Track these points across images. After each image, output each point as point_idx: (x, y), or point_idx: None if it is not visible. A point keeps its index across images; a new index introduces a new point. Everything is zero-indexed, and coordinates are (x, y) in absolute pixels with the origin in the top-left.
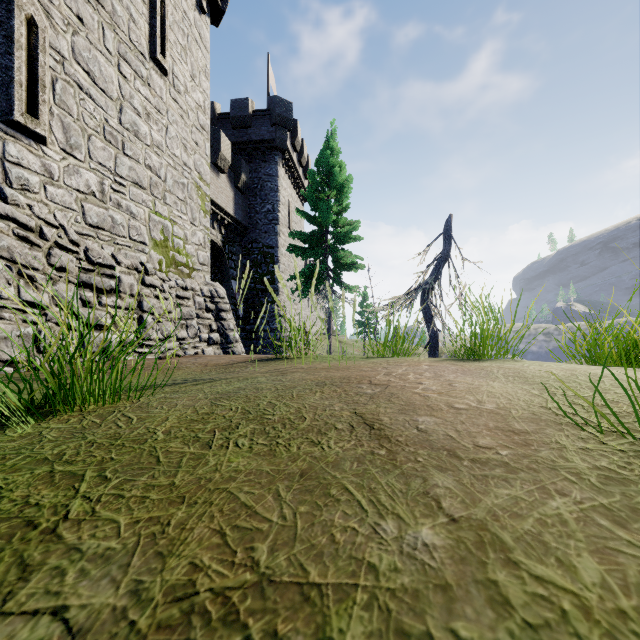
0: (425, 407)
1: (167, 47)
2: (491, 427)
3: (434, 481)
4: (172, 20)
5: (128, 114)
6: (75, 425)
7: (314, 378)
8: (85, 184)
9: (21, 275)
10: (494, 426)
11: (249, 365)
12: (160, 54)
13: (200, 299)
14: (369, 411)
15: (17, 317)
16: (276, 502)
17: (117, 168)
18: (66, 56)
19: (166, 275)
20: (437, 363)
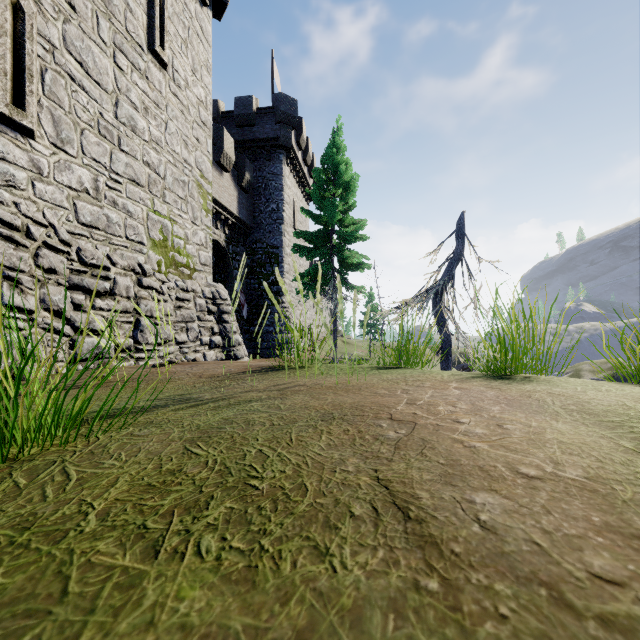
0: (477, 471)
1: (166, 39)
2: (598, 524)
3: None
4: (172, 11)
5: (124, 108)
6: None
7: (319, 405)
8: (77, 181)
9: (5, 277)
10: (602, 522)
11: (247, 377)
12: (159, 46)
13: (201, 301)
14: (397, 476)
15: None
16: None
17: (113, 164)
18: (56, 45)
19: (165, 276)
20: (467, 384)
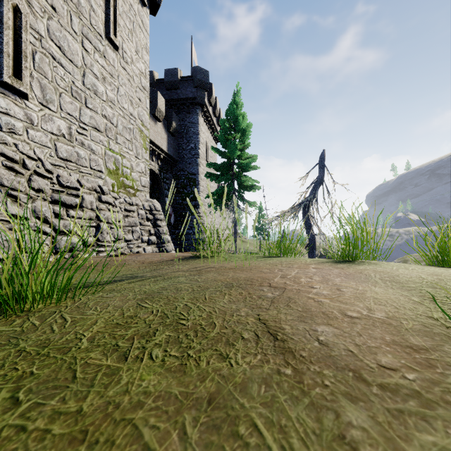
0: (321, 314)
1: (118, 30)
2: (388, 341)
3: (347, 417)
4: (122, 10)
5: (89, 78)
6: (16, 328)
7: (223, 279)
8: (57, 128)
9: (8, 195)
10: (391, 340)
11: (175, 263)
12: (113, 35)
13: (142, 212)
14: (271, 317)
15: (5, 226)
16: (181, 444)
17: (81, 117)
18: (43, 35)
19: (117, 194)
20: (321, 266)
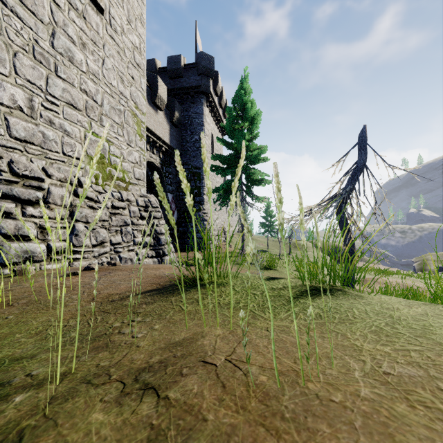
0: None
1: None
2: None
3: None
4: None
5: (61, 40)
6: None
7: None
8: (10, 98)
9: None
10: None
11: (142, 306)
12: None
13: (135, 208)
14: None
15: None
16: None
17: (49, 88)
18: None
19: (102, 188)
20: None
